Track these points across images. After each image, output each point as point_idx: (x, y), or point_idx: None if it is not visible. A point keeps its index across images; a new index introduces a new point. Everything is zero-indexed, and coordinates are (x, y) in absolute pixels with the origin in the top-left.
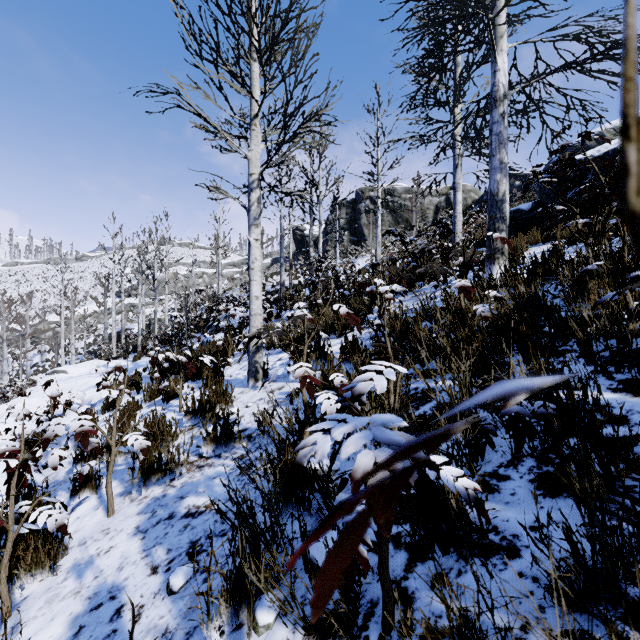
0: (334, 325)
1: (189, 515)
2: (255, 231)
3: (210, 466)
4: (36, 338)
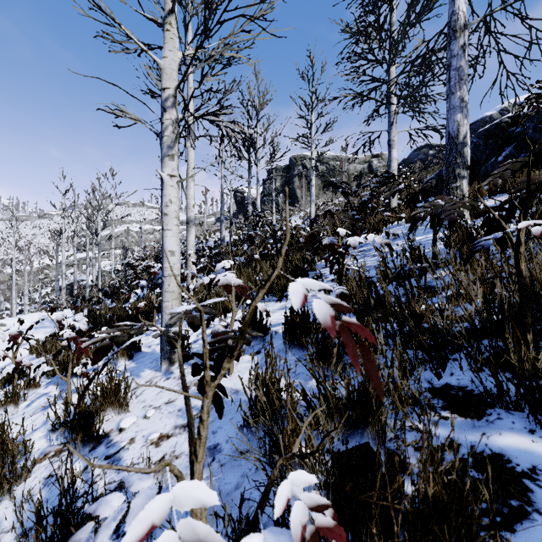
0: (273, 286)
1: None
2: (169, 164)
3: None
4: None
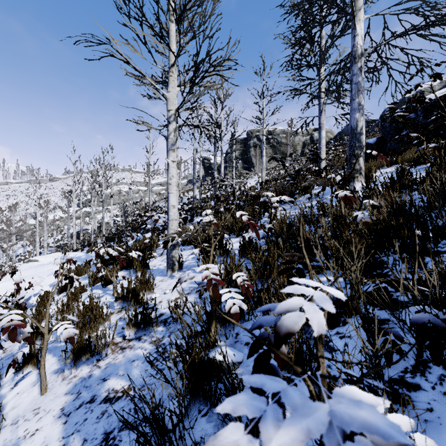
0: (233, 227)
1: (107, 400)
2: (172, 154)
3: (131, 348)
4: (20, 236)
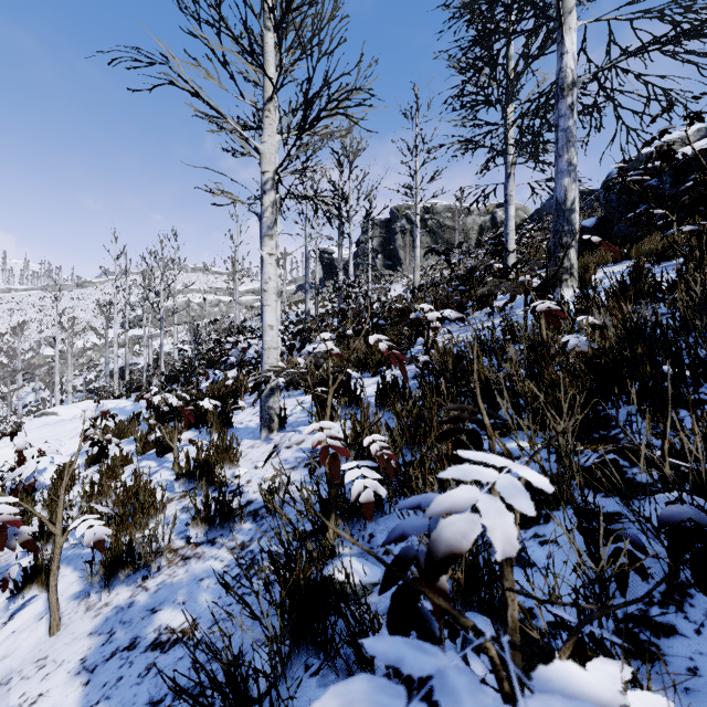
0: (367, 361)
1: (157, 645)
2: (269, 243)
3: (199, 558)
4: (30, 374)
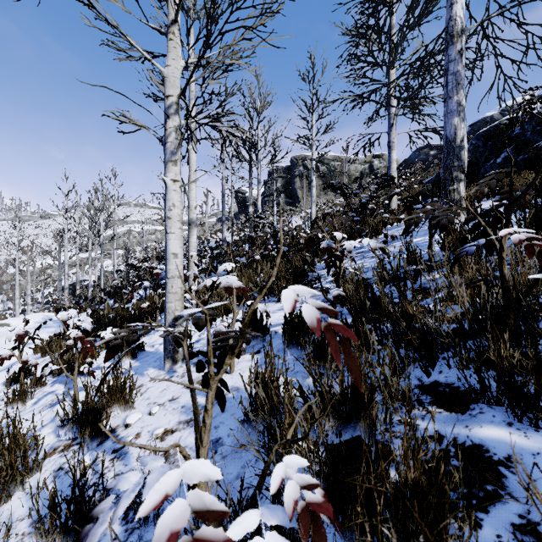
0: (274, 287)
1: None
2: (172, 169)
3: None
4: None
